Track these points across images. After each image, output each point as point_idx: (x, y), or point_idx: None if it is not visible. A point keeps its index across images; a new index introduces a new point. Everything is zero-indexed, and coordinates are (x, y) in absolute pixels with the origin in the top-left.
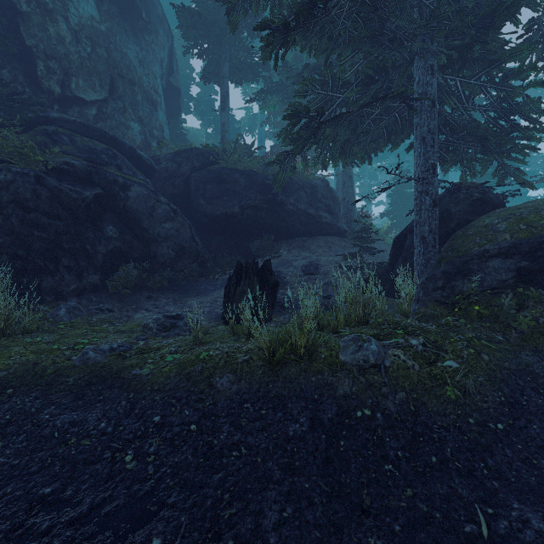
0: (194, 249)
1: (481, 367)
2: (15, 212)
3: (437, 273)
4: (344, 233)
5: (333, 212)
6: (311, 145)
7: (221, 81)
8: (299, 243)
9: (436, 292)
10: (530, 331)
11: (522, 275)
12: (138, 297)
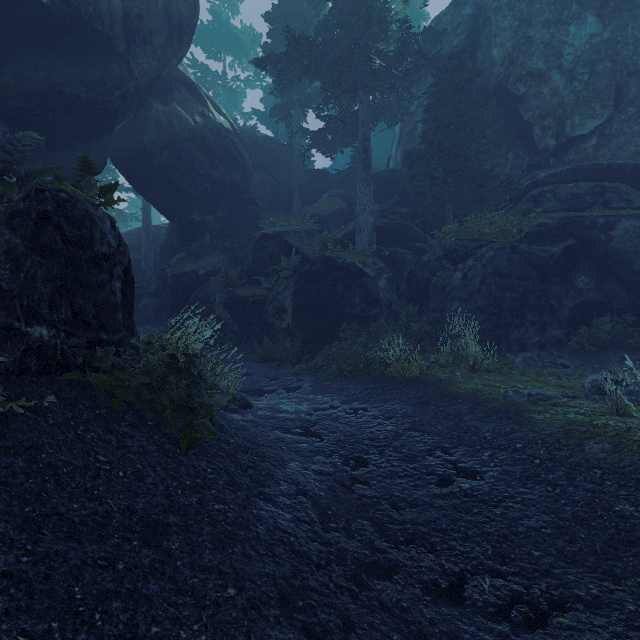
0: None
1: None
2: (494, 280)
3: None
4: None
5: None
6: None
7: None
8: None
9: None
10: None
11: None
12: (609, 356)
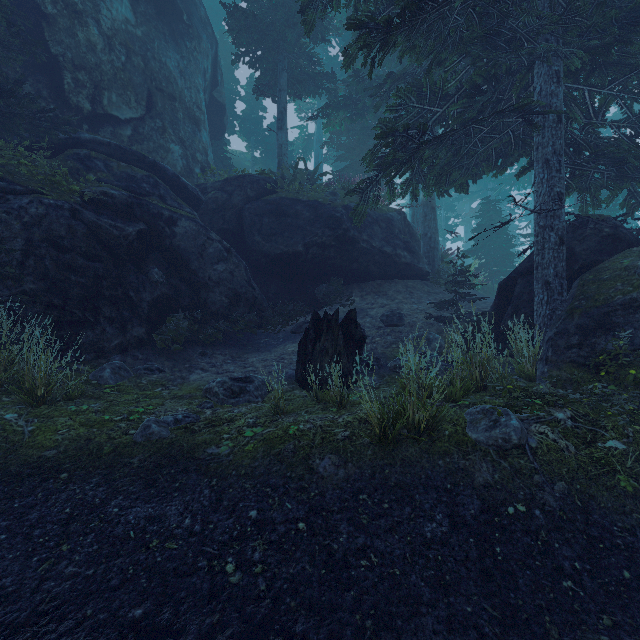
0: (250, 295)
1: None
2: (49, 252)
3: (569, 327)
4: (426, 275)
5: (413, 250)
6: (406, 170)
7: (278, 94)
8: (373, 288)
9: (571, 351)
10: None
11: None
12: (190, 353)
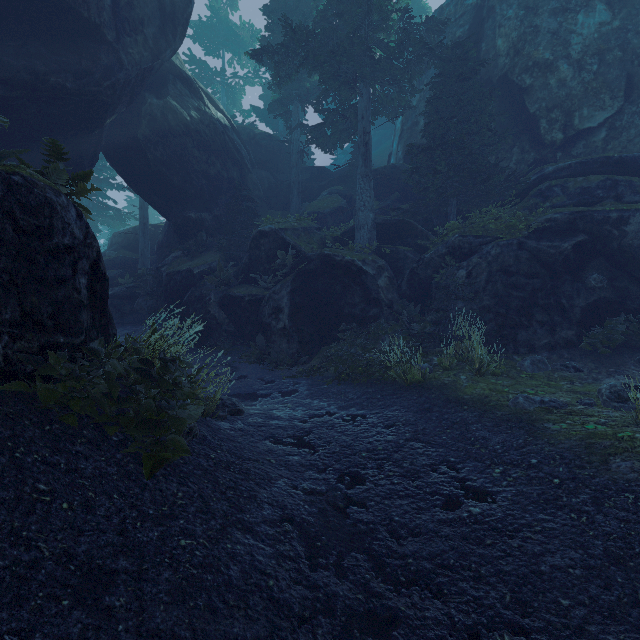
0: None
1: None
2: (500, 278)
3: None
4: None
5: None
6: None
7: None
8: None
9: None
10: None
11: None
12: (625, 358)
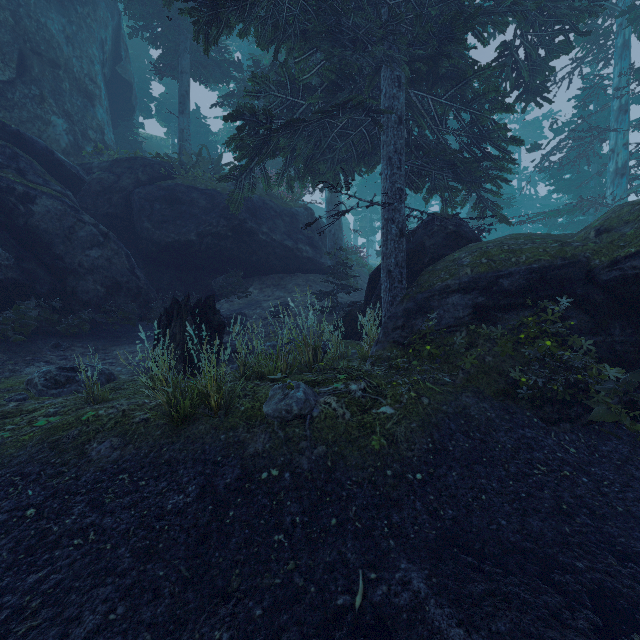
0: (133, 285)
1: (418, 412)
2: None
3: (399, 311)
4: (329, 270)
5: (316, 245)
6: (263, 157)
7: (179, 76)
8: (274, 281)
9: (395, 332)
10: (476, 370)
11: (477, 312)
12: (40, 345)
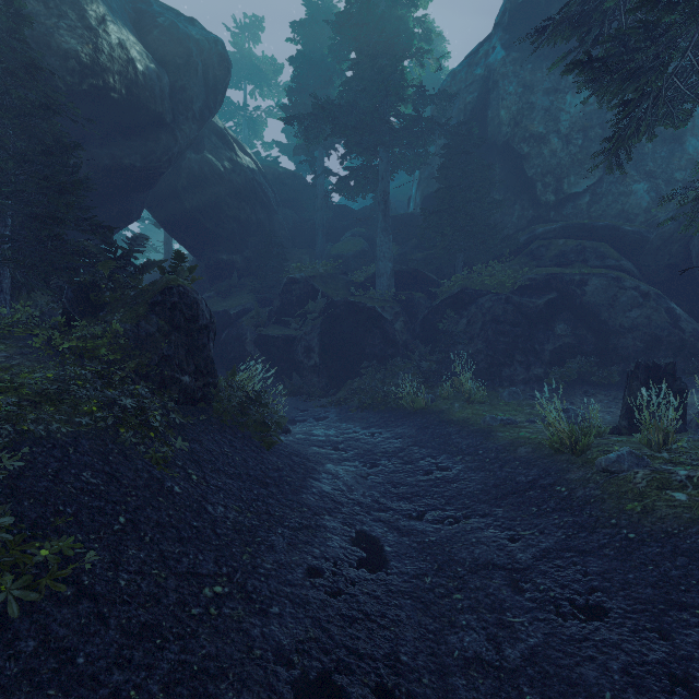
0: (675, 338)
1: None
2: (491, 326)
3: None
4: None
5: None
6: None
7: None
8: None
9: None
10: None
11: None
12: (576, 390)
